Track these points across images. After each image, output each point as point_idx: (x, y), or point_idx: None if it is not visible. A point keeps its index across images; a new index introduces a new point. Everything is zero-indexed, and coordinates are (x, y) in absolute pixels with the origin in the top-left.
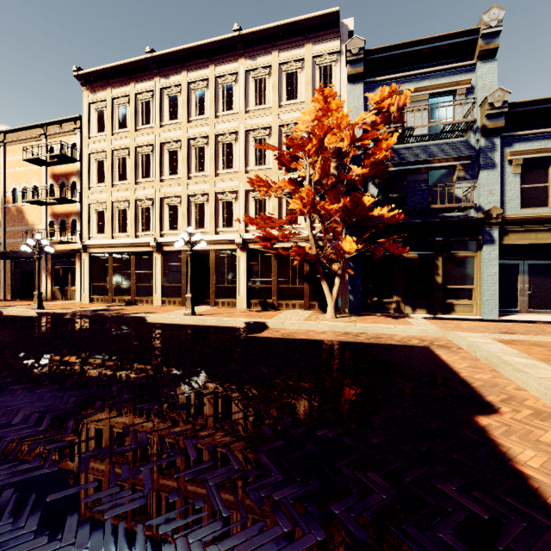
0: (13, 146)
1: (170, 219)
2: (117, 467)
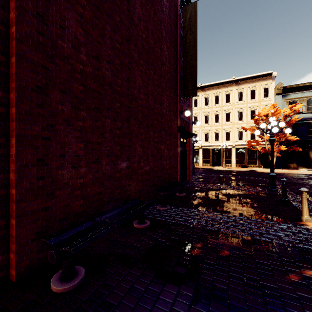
0: None
1: (205, 138)
2: (276, 178)
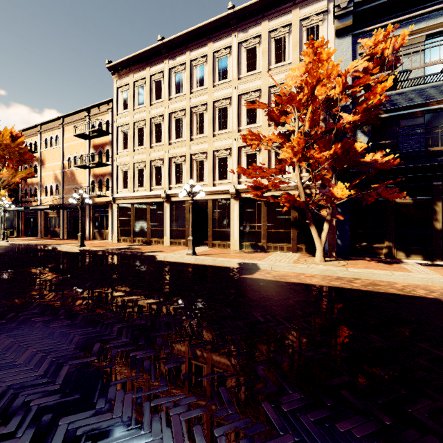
0: (68, 127)
1: (177, 174)
2: None
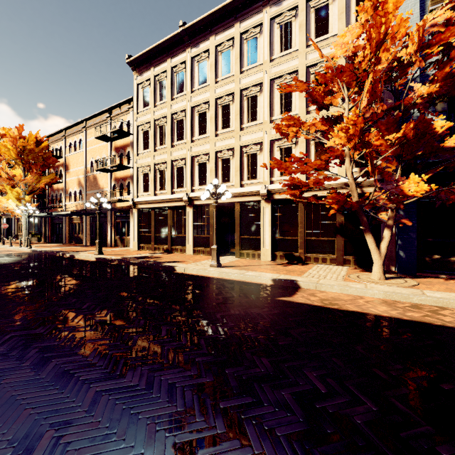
0: (91, 130)
1: (200, 175)
2: None
